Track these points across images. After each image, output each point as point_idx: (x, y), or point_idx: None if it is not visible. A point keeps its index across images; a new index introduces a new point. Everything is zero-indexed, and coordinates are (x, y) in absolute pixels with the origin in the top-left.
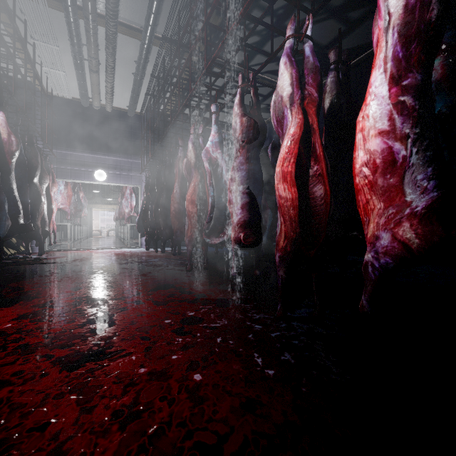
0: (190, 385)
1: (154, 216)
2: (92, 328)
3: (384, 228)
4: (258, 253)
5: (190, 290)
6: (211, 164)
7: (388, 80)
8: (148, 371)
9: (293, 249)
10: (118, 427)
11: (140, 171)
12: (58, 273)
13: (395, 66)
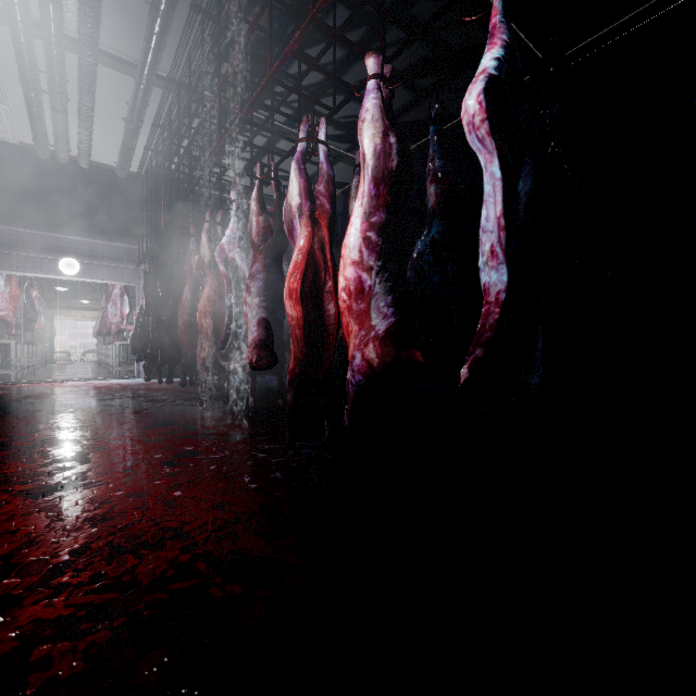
0: (168, 499)
1: (157, 331)
2: (61, 466)
3: (361, 348)
4: (282, 378)
5: (197, 426)
6: (229, 267)
7: (364, 213)
8: (126, 493)
9: (302, 370)
10: (90, 526)
11: (136, 261)
12: (0, 414)
13: (370, 202)
